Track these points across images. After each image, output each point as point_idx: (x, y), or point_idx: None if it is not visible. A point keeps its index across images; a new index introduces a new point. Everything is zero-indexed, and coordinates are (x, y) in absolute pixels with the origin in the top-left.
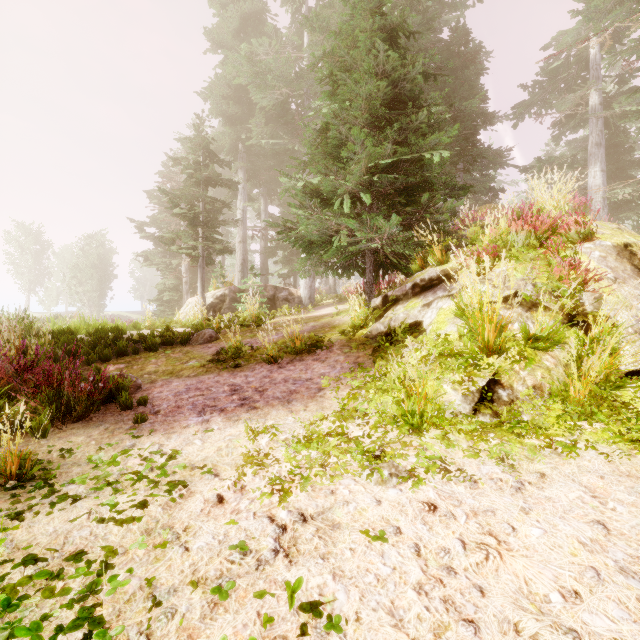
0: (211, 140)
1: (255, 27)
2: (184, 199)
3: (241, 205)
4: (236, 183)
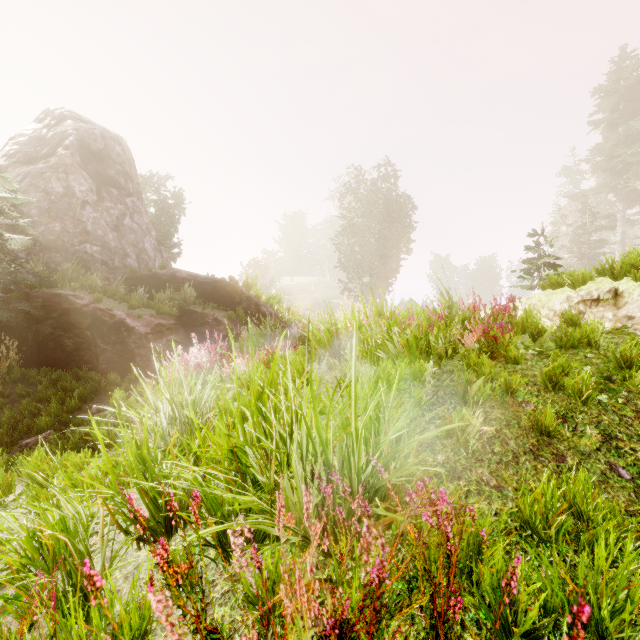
0: (592, 189)
1: (633, 94)
2: (575, 246)
3: (620, 229)
4: (613, 226)
